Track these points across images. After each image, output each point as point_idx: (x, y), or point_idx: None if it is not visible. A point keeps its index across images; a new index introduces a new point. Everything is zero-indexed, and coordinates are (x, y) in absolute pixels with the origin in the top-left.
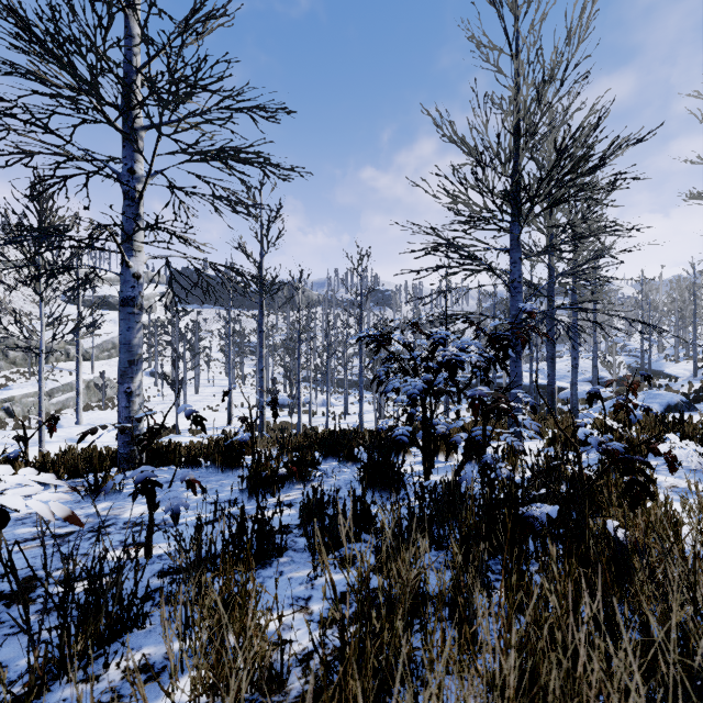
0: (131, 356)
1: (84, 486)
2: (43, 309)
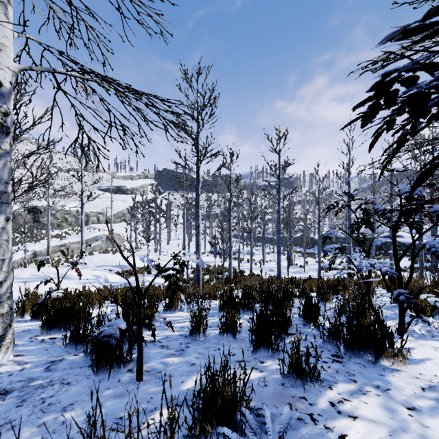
0: None
1: None
2: None
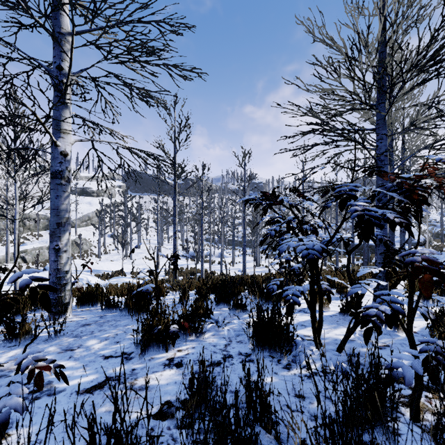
0: (59, 219)
1: (2, 332)
2: (17, 188)
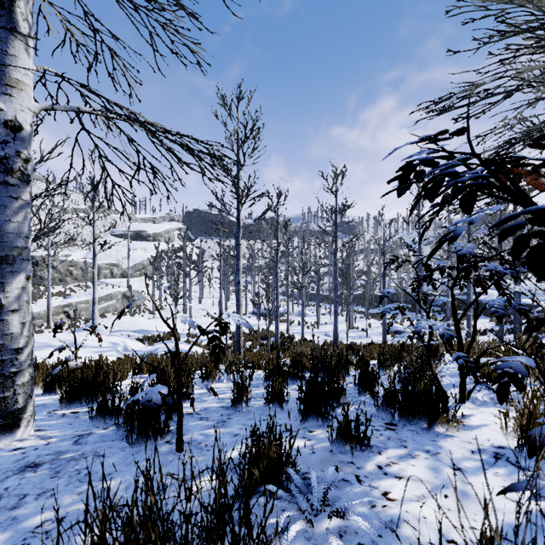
0: (0, 250)
1: None
2: None
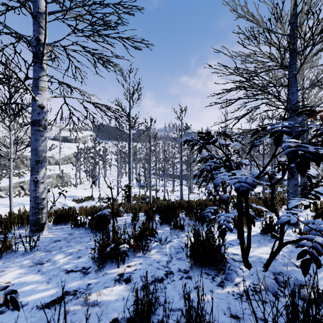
0: (37, 157)
1: None
2: (11, 135)
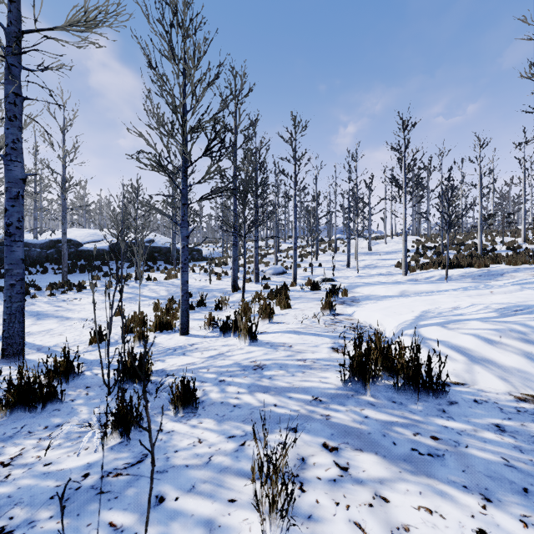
0: None
1: None
2: None
